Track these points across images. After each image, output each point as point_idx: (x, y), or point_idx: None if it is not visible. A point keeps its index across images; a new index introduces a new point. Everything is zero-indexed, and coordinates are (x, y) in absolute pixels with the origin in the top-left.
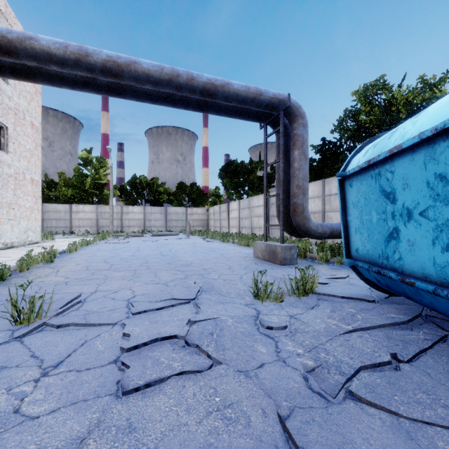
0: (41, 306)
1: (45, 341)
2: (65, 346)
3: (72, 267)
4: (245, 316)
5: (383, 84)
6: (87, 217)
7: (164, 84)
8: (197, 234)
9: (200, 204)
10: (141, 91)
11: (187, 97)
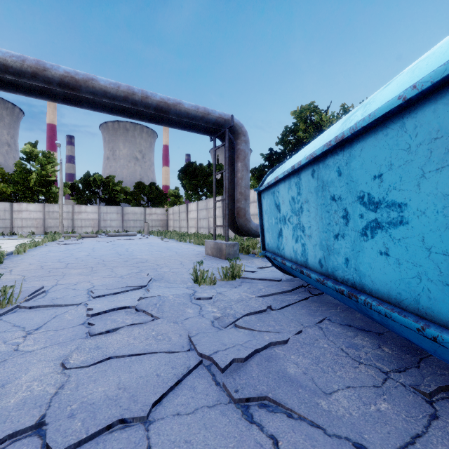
0: (12, 294)
1: (22, 317)
2: (40, 319)
3: (26, 267)
4: (183, 294)
5: (314, 109)
6: (31, 217)
7: (120, 100)
8: (155, 234)
9: (159, 204)
10: (98, 103)
11: (143, 111)
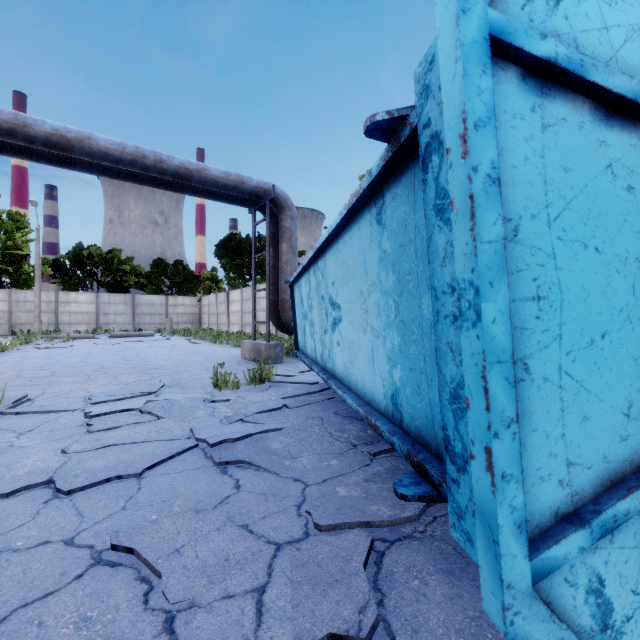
0: None
1: (9, 423)
2: (31, 423)
3: None
4: (198, 398)
5: None
6: None
7: (127, 164)
8: (182, 334)
9: (189, 291)
10: (96, 165)
11: (157, 176)
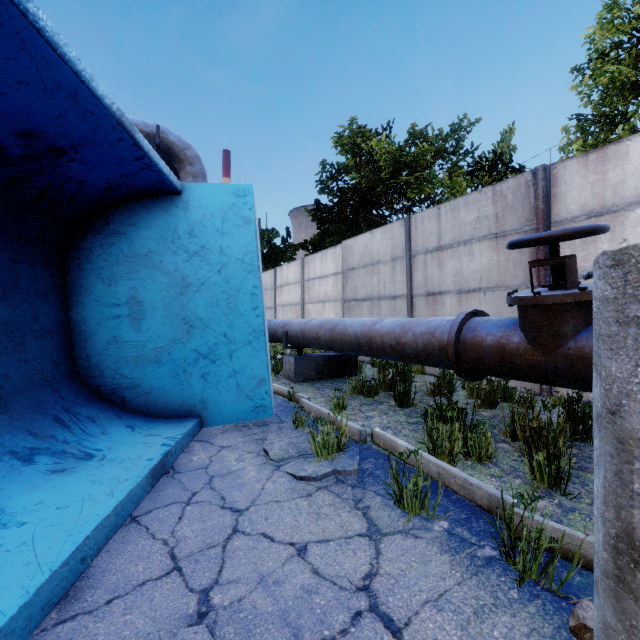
0: None
1: None
2: None
3: None
4: None
5: (360, 130)
6: None
7: None
8: None
9: None
10: None
11: None
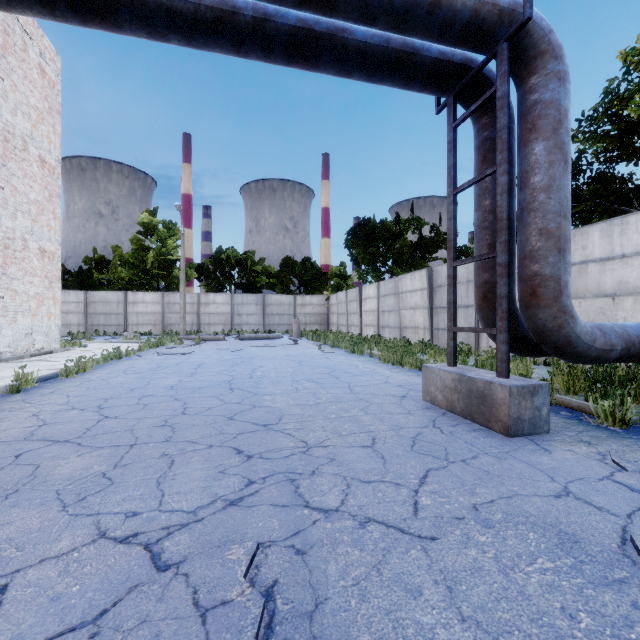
0: None
1: None
2: None
3: (6, 427)
4: None
5: None
6: (148, 311)
7: None
8: (310, 338)
9: (316, 290)
10: (153, 4)
11: (268, 22)
